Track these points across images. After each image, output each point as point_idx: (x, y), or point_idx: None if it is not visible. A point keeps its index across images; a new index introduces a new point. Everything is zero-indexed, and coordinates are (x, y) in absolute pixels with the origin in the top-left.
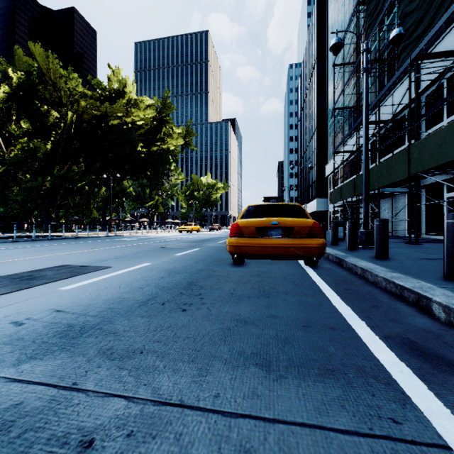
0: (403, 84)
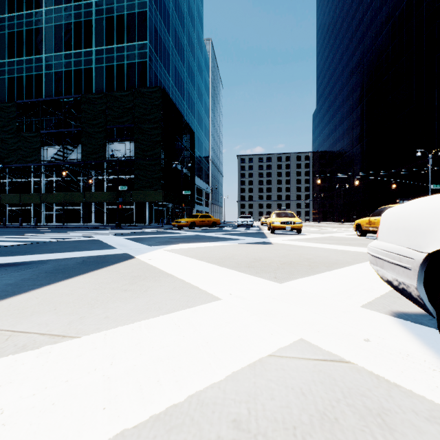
0: None
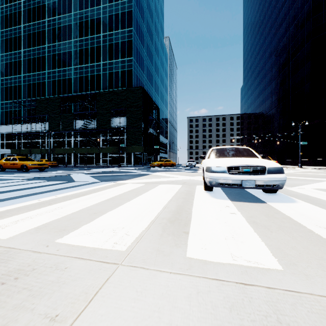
0: (40, 124)
